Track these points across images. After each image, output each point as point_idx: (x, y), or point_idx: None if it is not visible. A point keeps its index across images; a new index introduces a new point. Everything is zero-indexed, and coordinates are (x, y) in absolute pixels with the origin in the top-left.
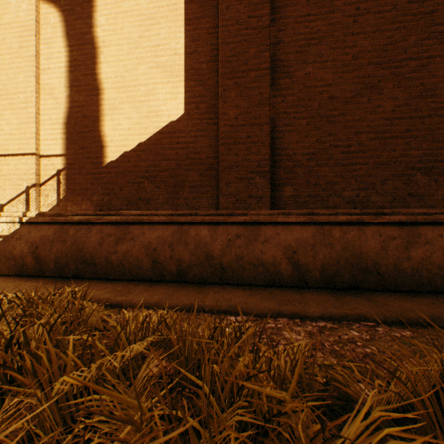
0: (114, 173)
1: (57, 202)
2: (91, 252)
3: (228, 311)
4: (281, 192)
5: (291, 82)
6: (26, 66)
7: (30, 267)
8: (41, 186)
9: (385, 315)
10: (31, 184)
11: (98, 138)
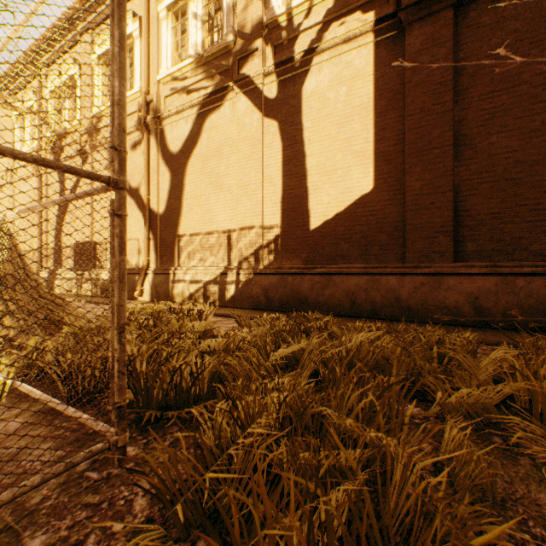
0: (317, 237)
1: (275, 259)
2: (304, 294)
3: None
4: (463, 248)
5: (474, 152)
6: (255, 165)
7: (263, 303)
8: (264, 248)
9: None
10: (259, 247)
11: (305, 211)
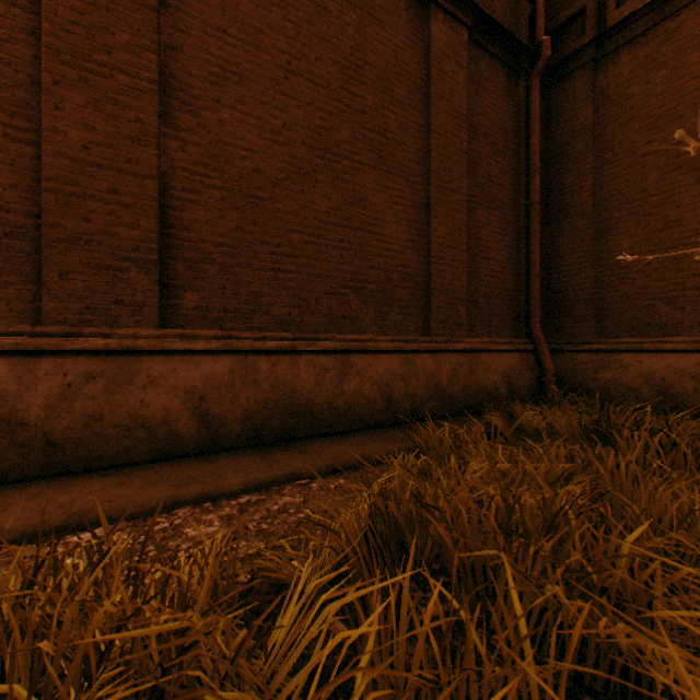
0: None
1: None
2: None
3: (69, 526)
4: (180, 300)
5: (198, 123)
6: None
7: None
8: None
9: (320, 466)
10: None
11: None
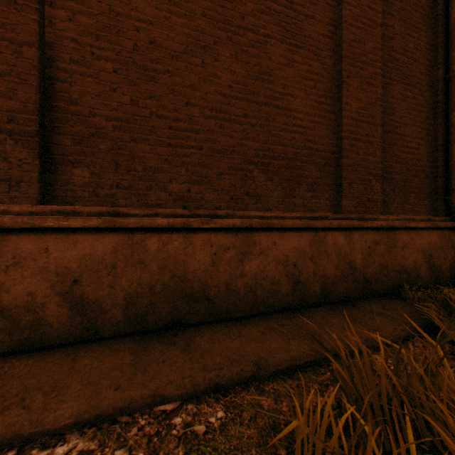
0: None
1: None
2: None
3: None
4: (67, 176)
5: None
6: None
7: None
8: None
9: (196, 381)
10: None
11: None
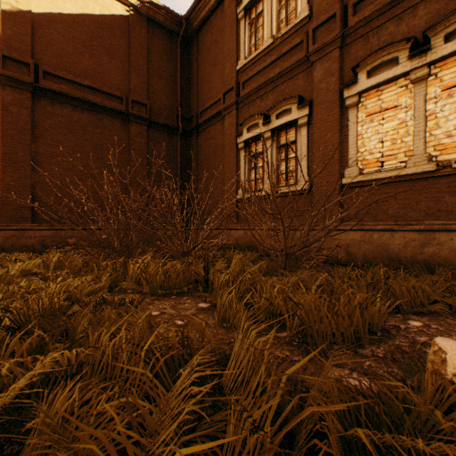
0: None
1: None
2: None
3: None
4: (38, 216)
5: (44, 170)
6: None
7: None
8: None
9: None
10: None
11: None
